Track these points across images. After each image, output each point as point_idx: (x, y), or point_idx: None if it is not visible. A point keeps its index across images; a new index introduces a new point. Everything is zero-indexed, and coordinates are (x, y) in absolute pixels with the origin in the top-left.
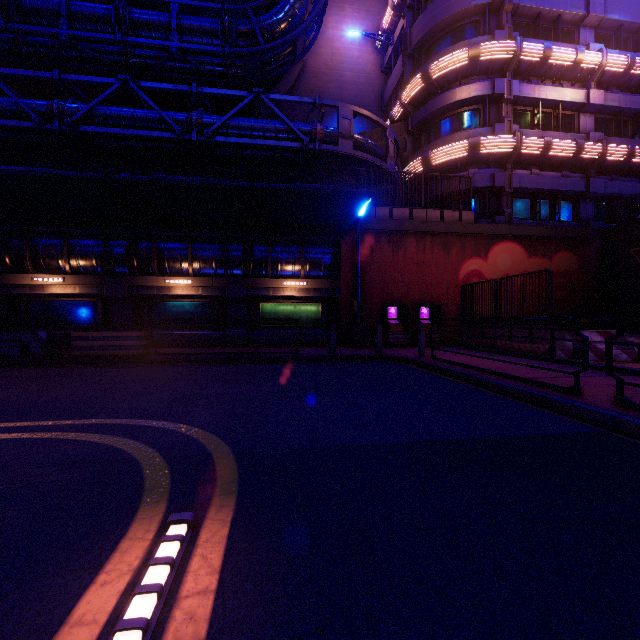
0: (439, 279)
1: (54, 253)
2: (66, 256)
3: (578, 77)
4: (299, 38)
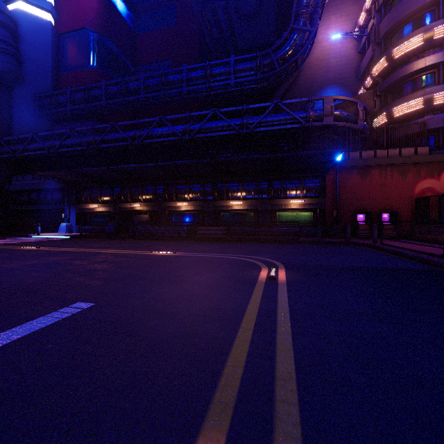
0: (397, 195)
1: (183, 192)
2: (188, 193)
3: None
4: (299, 57)
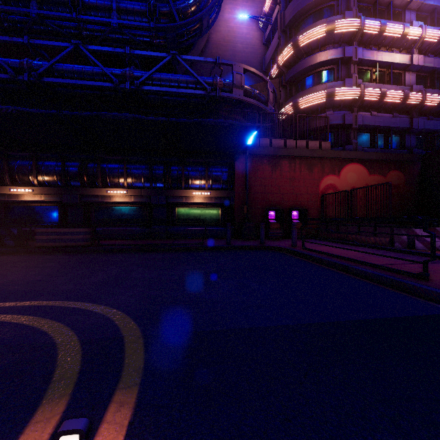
0: (305, 190)
1: (26, 171)
2: (34, 173)
3: (404, 45)
4: (204, 17)
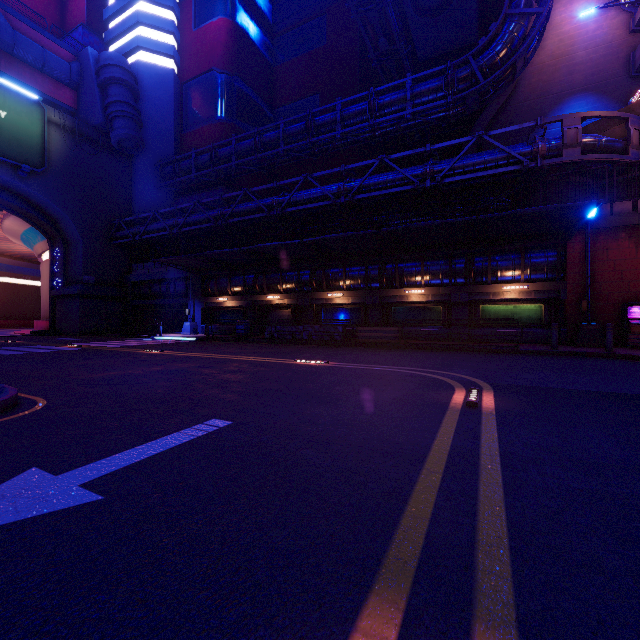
0: None
1: (337, 278)
2: (344, 279)
3: None
4: (519, 59)
